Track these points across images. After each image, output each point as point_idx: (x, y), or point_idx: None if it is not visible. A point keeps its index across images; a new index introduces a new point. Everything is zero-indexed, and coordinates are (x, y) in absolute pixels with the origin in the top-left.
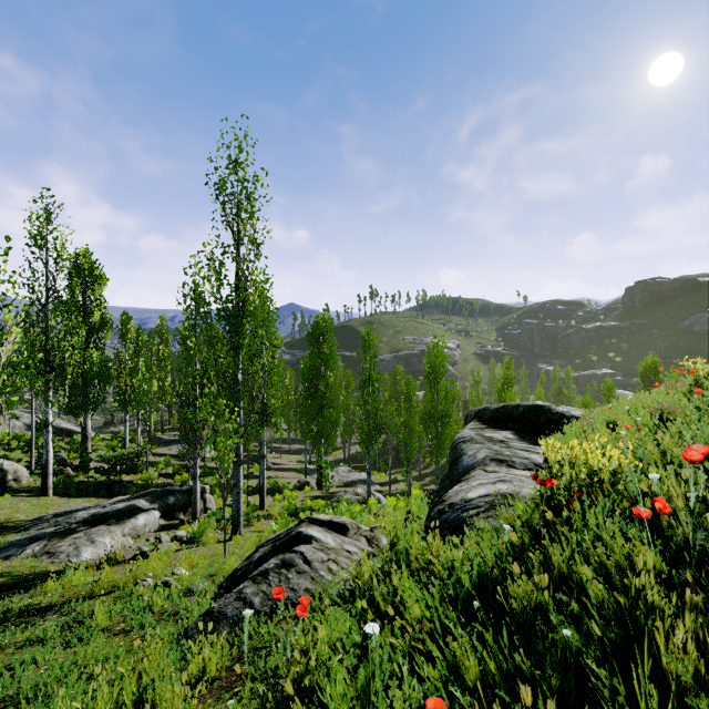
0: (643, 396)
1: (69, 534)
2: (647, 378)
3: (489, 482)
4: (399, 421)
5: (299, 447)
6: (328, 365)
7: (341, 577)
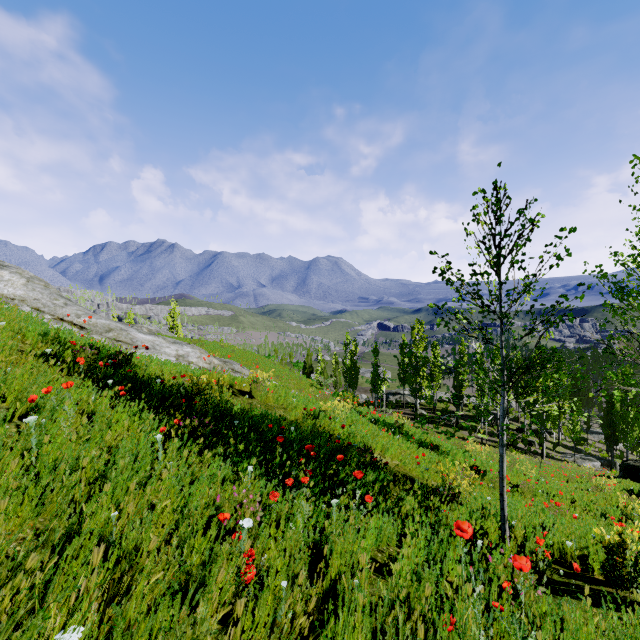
0: None
1: (577, 459)
2: None
3: None
4: None
5: None
6: None
7: None
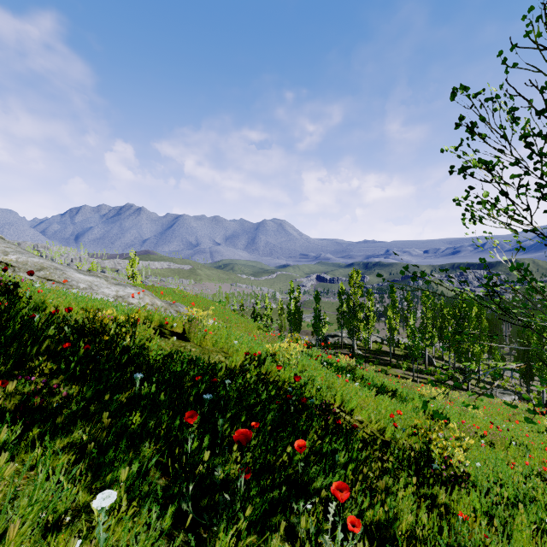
0: None
1: (497, 394)
2: None
3: None
4: None
5: None
6: None
7: None
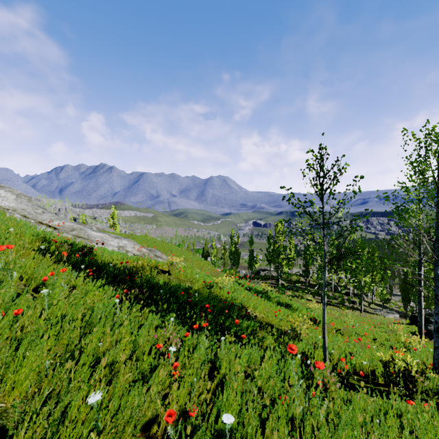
0: None
1: (384, 313)
2: None
3: None
4: None
5: None
6: None
7: None
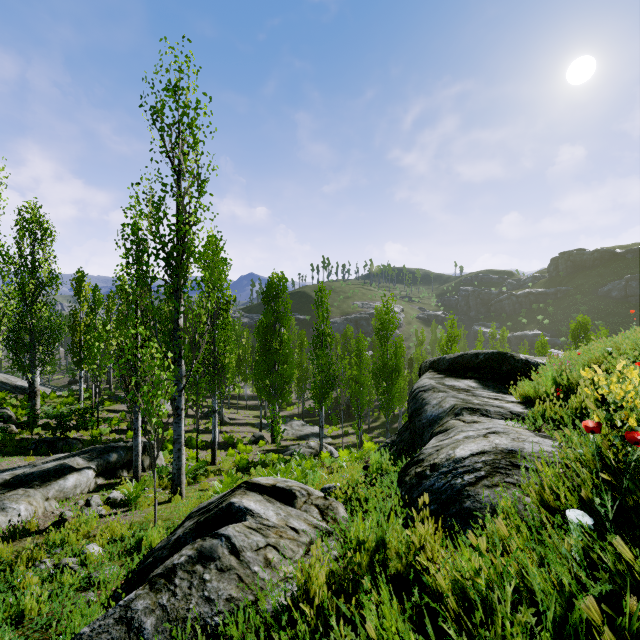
0: (620, 338)
1: None
2: (578, 336)
3: (478, 434)
4: (349, 378)
5: (256, 403)
6: (282, 322)
7: (283, 574)
